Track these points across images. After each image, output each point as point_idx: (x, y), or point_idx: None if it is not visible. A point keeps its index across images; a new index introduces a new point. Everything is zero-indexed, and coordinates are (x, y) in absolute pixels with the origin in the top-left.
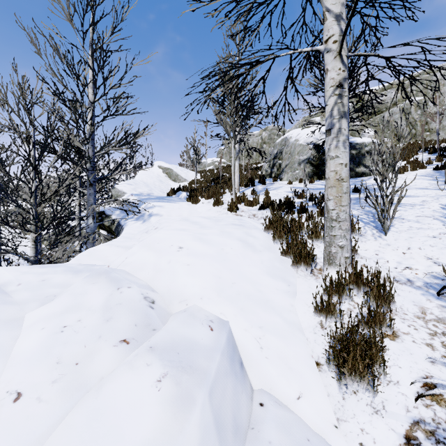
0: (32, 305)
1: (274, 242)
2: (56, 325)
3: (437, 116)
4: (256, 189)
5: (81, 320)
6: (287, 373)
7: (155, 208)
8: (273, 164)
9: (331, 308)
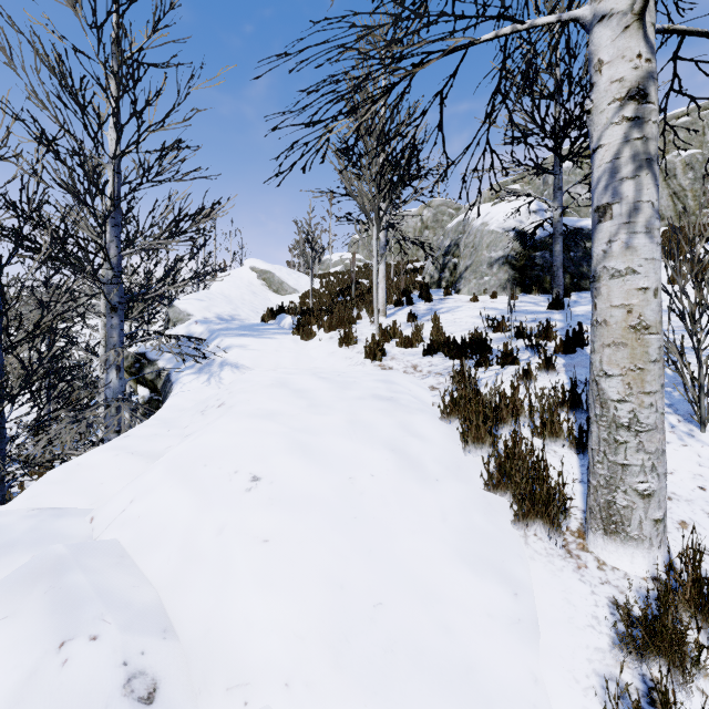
0: None
1: (466, 450)
2: None
3: None
4: (416, 311)
5: None
6: None
7: (233, 351)
8: (443, 265)
9: None
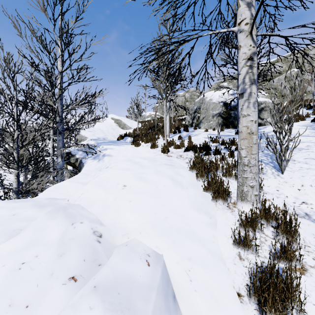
0: (0, 239)
1: (197, 179)
2: (15, 262)
3: (313, 82)
4: (182, 135)
5: (38, 256)
6: (214, 306)
7: (108, 150)
8: (194, 117)
9: (248, 242)
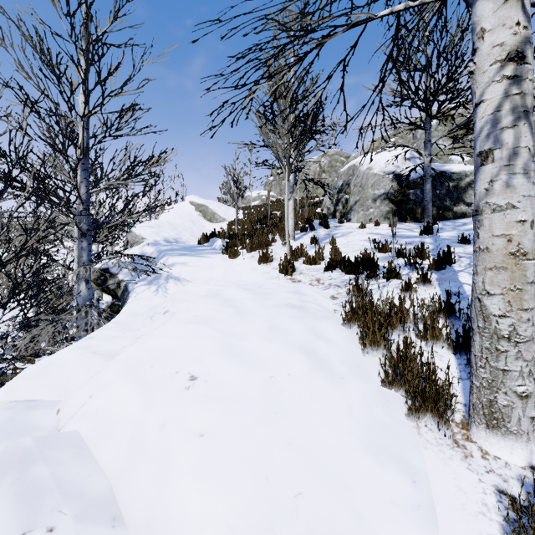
0: None
1: (364, 351)
2: None
3: None
4: (317, 236)
5: None
6: None
7: (176, 267)
8: (337, 200)
9: None
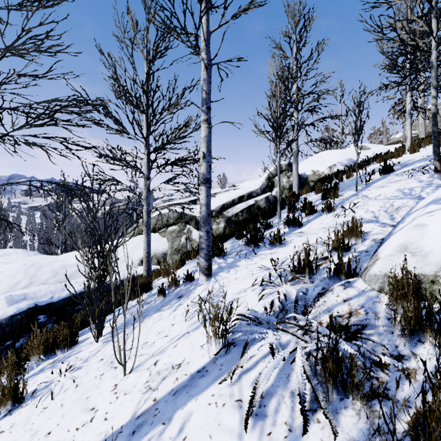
0: None
1: None
2: None
3: None
4: None
5: None
6: None
7: None
8: None
9: None
